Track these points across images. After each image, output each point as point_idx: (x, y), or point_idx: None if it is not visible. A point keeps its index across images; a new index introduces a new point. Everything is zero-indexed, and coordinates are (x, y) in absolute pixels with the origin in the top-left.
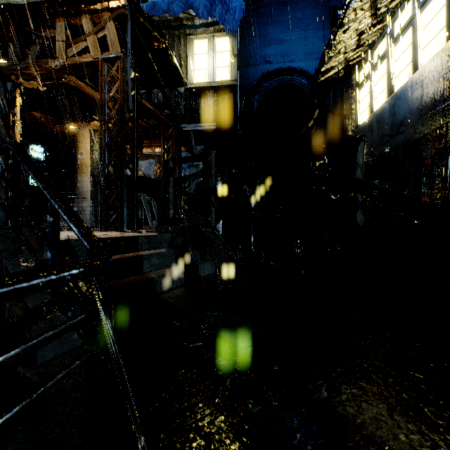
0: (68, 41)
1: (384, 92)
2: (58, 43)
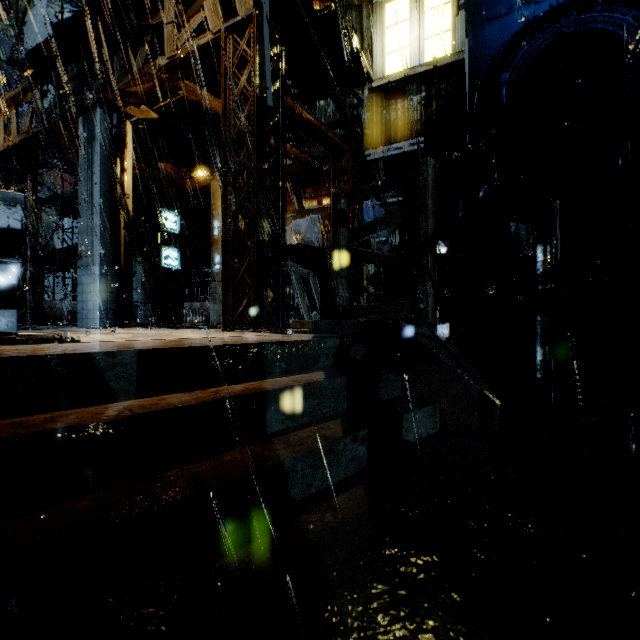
0: (179, 20)
1: None
2: (166, 28)
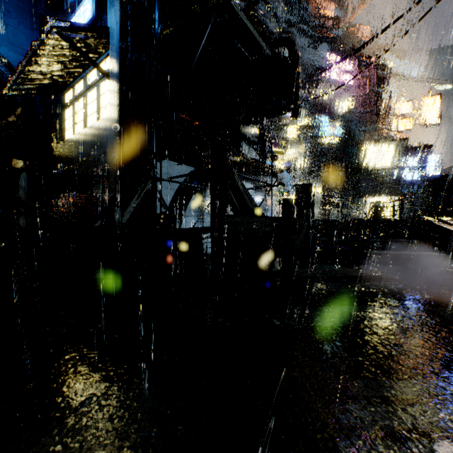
0: None
1: (82, 123)
2: None
